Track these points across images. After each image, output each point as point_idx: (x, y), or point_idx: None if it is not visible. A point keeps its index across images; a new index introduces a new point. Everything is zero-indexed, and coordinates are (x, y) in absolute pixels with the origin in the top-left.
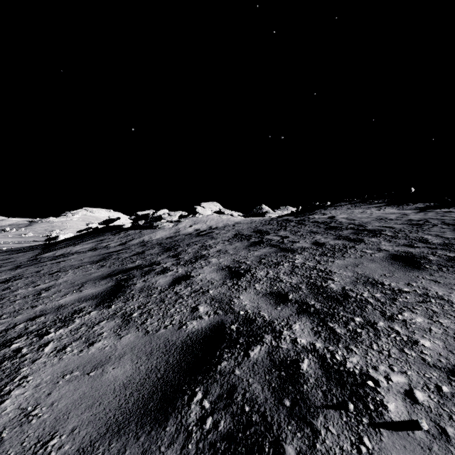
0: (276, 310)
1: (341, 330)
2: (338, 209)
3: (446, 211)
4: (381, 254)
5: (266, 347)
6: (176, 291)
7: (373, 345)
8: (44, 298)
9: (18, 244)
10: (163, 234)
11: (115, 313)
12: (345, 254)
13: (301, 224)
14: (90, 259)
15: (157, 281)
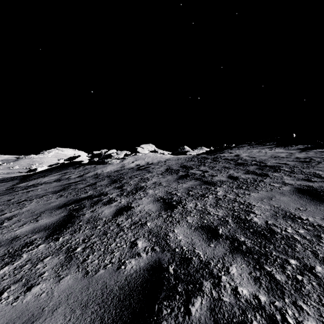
0: (209, 247)
1: (281, 277)
2: (240, 149)
3: (322, 151)
4: (287, 187)
5: (207, 299)
6: (118, 223)
7: (323, 301)
8: (4, 228)
9: (6, 174)
10: (112, 168)
11: (61, 247)
12: (257, 187)
13: (216, 161)
14: (53, 189)
15: (103, 211)
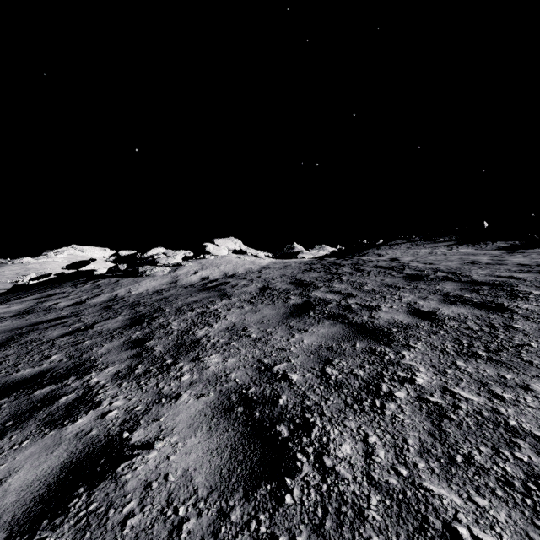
0: None
1: None
2: (395, 248)
3: None
4: None
5: None
6: None
7: None
8: None
9: None
10: (151, 285)
11: None
12: (523, 352)
13: (360, 270)
14: None
15: (6, 478)
